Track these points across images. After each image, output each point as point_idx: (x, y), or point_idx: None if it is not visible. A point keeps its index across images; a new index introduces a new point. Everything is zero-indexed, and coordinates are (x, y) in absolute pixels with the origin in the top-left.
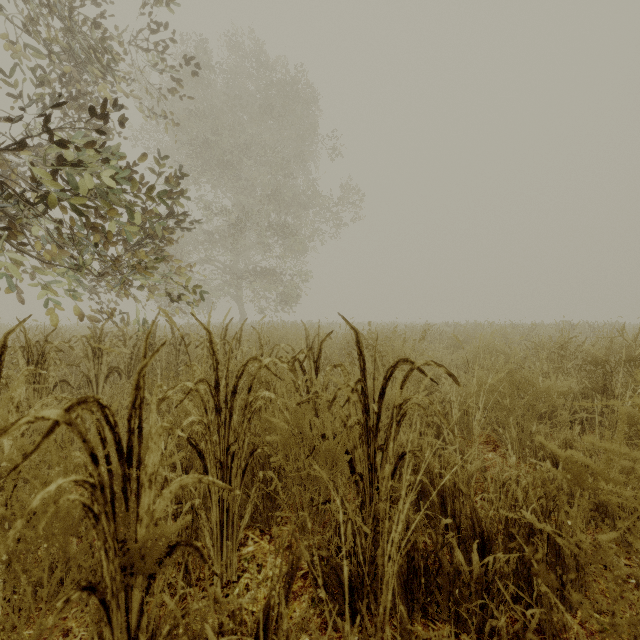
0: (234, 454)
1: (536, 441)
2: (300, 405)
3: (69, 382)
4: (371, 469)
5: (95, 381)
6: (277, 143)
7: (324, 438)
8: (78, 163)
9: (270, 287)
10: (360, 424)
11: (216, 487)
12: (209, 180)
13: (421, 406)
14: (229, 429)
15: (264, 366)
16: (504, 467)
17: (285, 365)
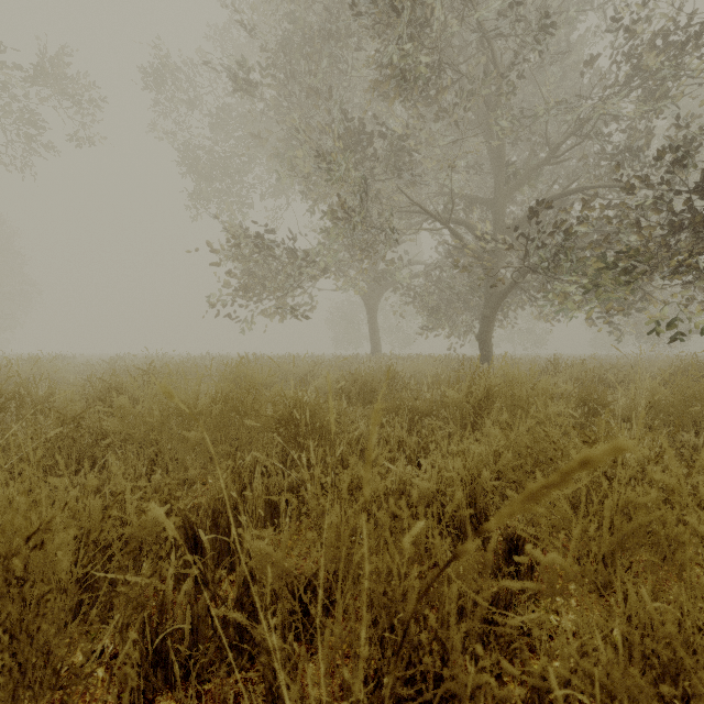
0: None
1: None
2: None
3: None
4: None
5: None
6: None
7: None
8: None
9: None
10: None
11: None
12: None
13: None
14: None
15: None
16: None
17: None
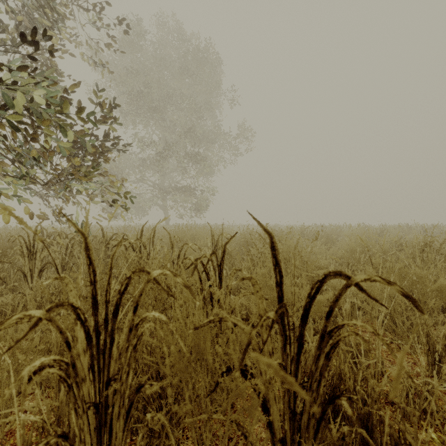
0: (116, 390)
1: (441, 343)
2: (203, 308)
3: (1, 277)
4: (292, 417)
5: (30, 275)
6: (192, 95)
7: (229, 371)
8: (12, 85)
9: (187, 199)
10: (281, 368)
11: (87, 440)
12: (142, 121)
13: (361, 336)
14: (109, 358)
15: (153, 279)
16: (413, 373)
17: (179, 279)
